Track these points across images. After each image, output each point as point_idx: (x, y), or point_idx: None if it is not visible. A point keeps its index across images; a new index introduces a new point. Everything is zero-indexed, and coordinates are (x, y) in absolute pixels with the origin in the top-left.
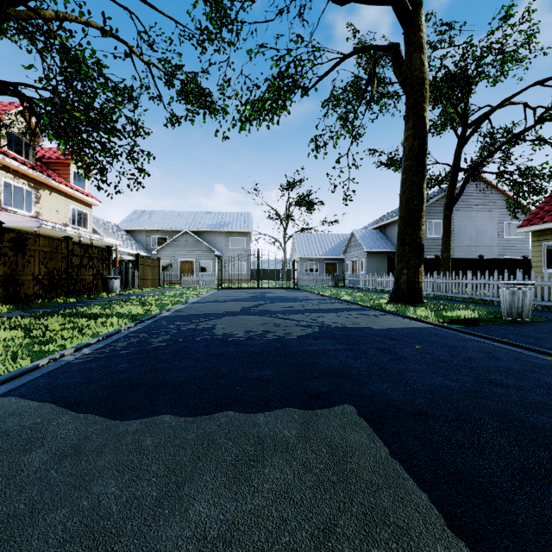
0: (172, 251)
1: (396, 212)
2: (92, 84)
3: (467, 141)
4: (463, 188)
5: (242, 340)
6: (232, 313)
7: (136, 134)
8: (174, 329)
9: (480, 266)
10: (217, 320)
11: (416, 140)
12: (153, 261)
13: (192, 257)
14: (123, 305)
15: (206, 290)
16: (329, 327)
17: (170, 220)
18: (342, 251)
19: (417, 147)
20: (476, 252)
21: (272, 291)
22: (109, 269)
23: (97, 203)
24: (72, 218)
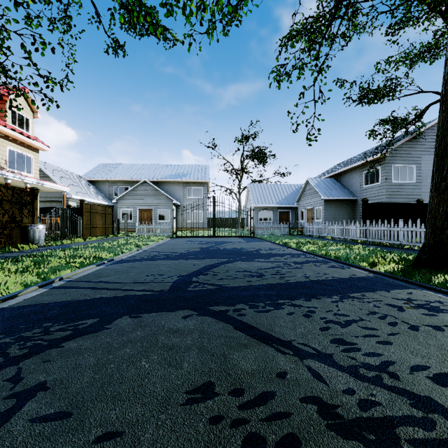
0: (131, 200)
1: (350, 161)
2: None
3: None
4: None
5: None
6: (149, 298)
7: (14, 0)
8: None
9: None
10: (81, 343)
11: None
12: (104, 209)
13: (151, 206)
14: None
15: (158, 239)
16: None
17: (132, 171)
18: (296, 200)
19: None
20: None
21: (227, 240)
22: (32, 216)
23: (43, 147)
24: (9, 161)
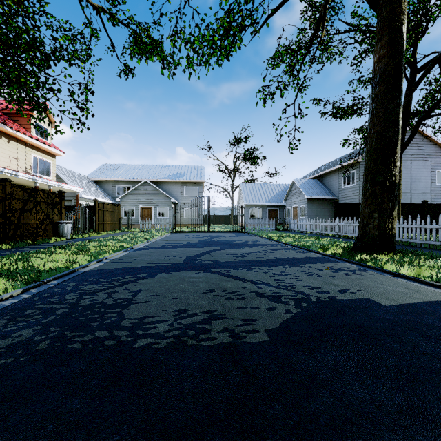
0: (133, 198)
1: (332, 163)
2: (36, 22)
3: (418, 84)
4: (415, 131)
5: (161, 349)
6: (172, 266)
7: (70, 62)
8: (68, 303)
9: (424, 211)
10: (147, 281)
11: (391, 59)
12: (112, 207)
13: (151, 204)
14: (53, 254)
15: (160, 233)
16: (308, 300)
17: (133, 172)
18: (284, 198)
19: (392, 69)
20: (411, 198)
21: (221, 234)
22: (60, 214)
23: (59, 154)
24: (33, 166)
